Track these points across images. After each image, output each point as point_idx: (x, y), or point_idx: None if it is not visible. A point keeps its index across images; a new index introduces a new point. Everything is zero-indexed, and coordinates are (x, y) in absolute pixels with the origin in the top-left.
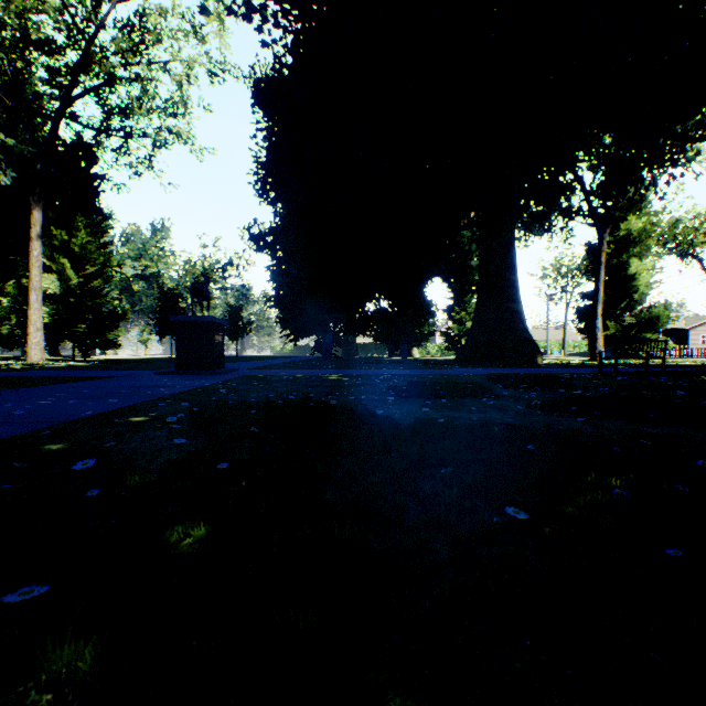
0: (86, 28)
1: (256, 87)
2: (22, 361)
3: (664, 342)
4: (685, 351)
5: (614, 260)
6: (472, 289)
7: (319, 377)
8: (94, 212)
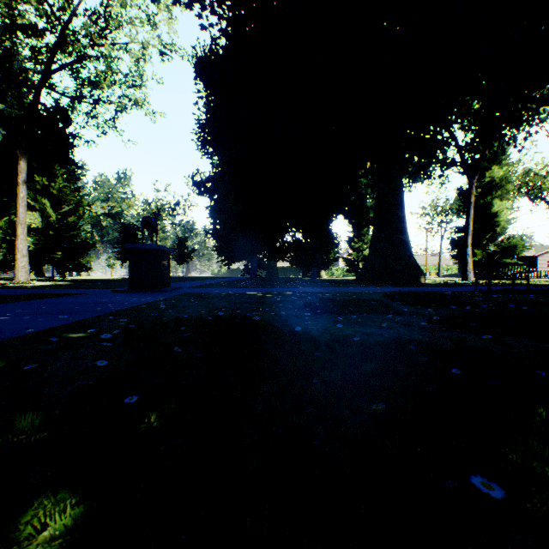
0: (61, 15)
1: (197, 64)
2: (11, 281)
3: (528, 266)
4: (535, 273)
5: (481, 201)
6: (368, 224)
7: (246, 295)
8: (69, 163)
